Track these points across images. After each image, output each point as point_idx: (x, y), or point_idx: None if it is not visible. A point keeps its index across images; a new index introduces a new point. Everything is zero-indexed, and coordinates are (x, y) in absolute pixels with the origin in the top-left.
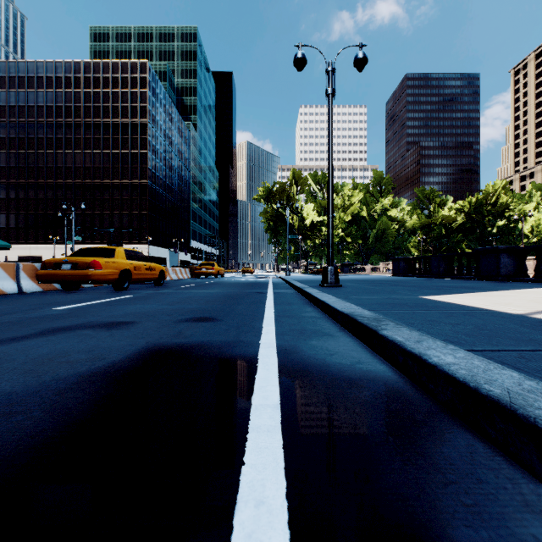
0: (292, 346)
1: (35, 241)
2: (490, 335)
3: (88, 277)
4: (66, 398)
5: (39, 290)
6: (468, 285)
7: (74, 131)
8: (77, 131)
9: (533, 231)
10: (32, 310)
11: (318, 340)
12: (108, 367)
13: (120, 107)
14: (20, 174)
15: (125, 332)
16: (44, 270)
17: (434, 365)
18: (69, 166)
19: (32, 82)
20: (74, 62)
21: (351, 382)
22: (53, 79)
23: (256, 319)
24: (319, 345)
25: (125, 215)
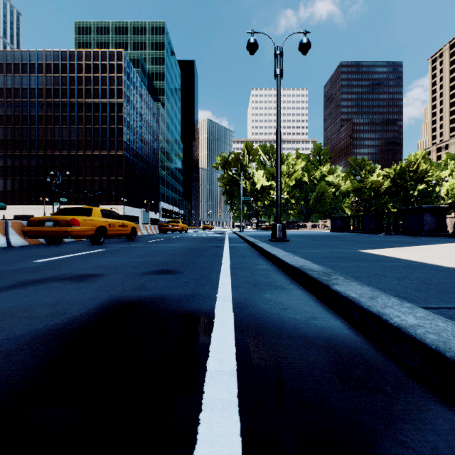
0: (247, 300)
1: (28, 202)
2: (439, 290)
3: (68, 233)
4: (12, 362)
5: (26, 244)
6: (398, 240)
7: (61, 109)
8: (64, 109)
9: (448, 194)
10: (13, 263)
11: (271, 292)
12: (66, 323)
13: (100, 89)
14: (16, 145)
15: (92, 285)
16: (29, 227)
17: (397, 327)
18: (57, 139)
19: (26, 68)
20: (61, 51)
21: (309, 341)
22: (43, 65)
23: (213, 272)
24: (273, 298)
25: (104, 180)
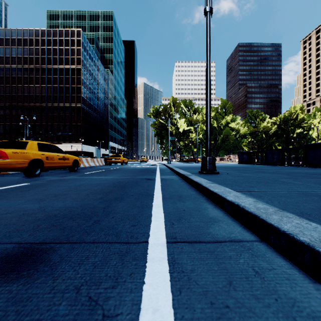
0: None
1: None
2: None
3: None
4: None
5: None
6: (319, 172)
7: (35, 73)
8: (37, 73)
9: (319, 136)
10: None
11: None
12: None
13: (64, 58)
14: (1, 99)
15: None
16: None
17: None
18: (32, 95)
19: (8, 42)
20: (35, 29)
21: None
22: (22, 40)
23: (130, 260)
24: None
25: (67, 125)
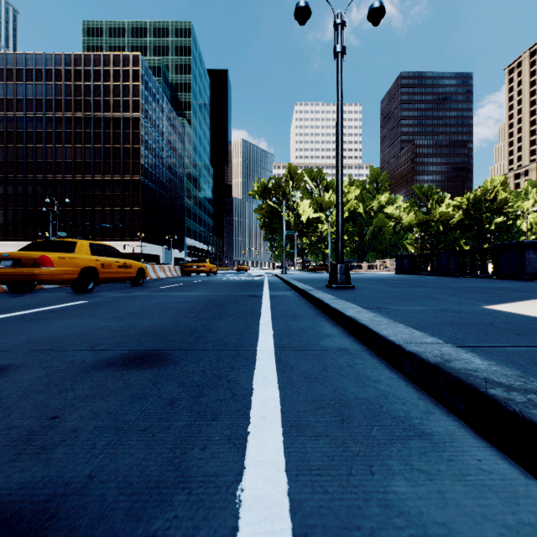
0: None
1: (24, 238)
2: None
3: (33, 277)
4: None
5: None
6: (505, 286)
7: (65, 125)
8: (67, 125)
9: (532, 228)
10: None
11: (405, 468)
12: None
13: (112, 101)
14: (9, 168)
15: None
16: None
17: None
18: (60, 161)
19: (21, 75)
20: (65, 54)
21: None
22: (43, 71)
23: (241, 359)
24: (434, 517)
25: (117, 211)
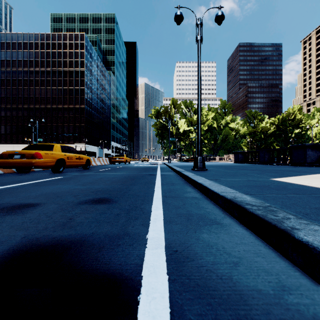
0: (183, 245)
1: (16, 142)
2: None
3: (32, 164)
4: None
5: (0, 172)
6: (291, 169)
7: (40, 75)
8: (42, 75)
9: (316, 136)
10: None
11: (208, 231)
12: None
13: (68, 61)
14: (7, 101)
15: (17, 218)
16: (1, 159)
17: None
18: (37, 96)
19: (15, 46)
20: (40, 33)
21: None
22: (27, 44)
23: (146, 201)
24: (213, 241)
25: (71, 126)
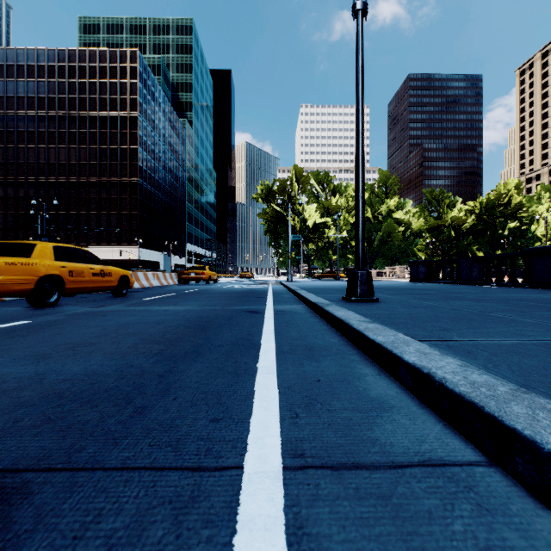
0: None
1: None
2: None
3: None
4: None
5: None
6: None
7: (58, 124)
8: (61, 125)
9: (547, 234)
10: None
11: None
12: None
13: (108, 99)
14: None
15: None
16: None
17: None
18: (53, 162)
19: (12, 71)
20: (58, 49)
21: None
22: (35, 67)
23: (196, 525)
24: None
25: (114, 215)
